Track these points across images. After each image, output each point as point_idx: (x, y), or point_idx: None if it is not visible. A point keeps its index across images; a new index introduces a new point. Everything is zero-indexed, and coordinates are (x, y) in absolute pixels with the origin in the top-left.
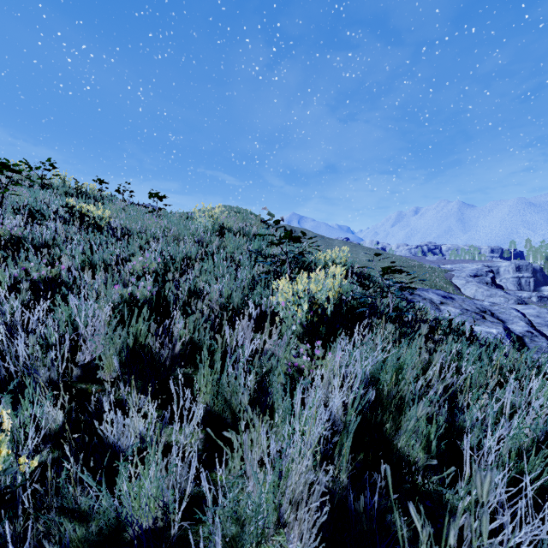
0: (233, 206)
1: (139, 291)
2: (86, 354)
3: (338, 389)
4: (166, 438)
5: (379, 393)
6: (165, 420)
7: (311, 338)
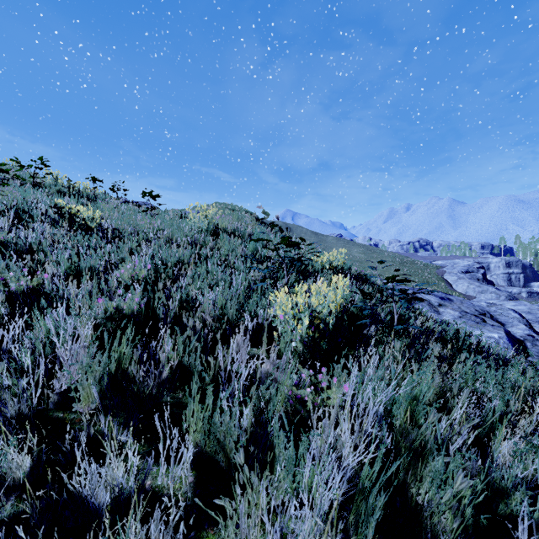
0: (228, 204)
1: (126, 303)
2: (63, 381)
3: (349, 432)
4: (151, 482)
5: (391, 426)
6: (148, 468)
7: (312, 356)
